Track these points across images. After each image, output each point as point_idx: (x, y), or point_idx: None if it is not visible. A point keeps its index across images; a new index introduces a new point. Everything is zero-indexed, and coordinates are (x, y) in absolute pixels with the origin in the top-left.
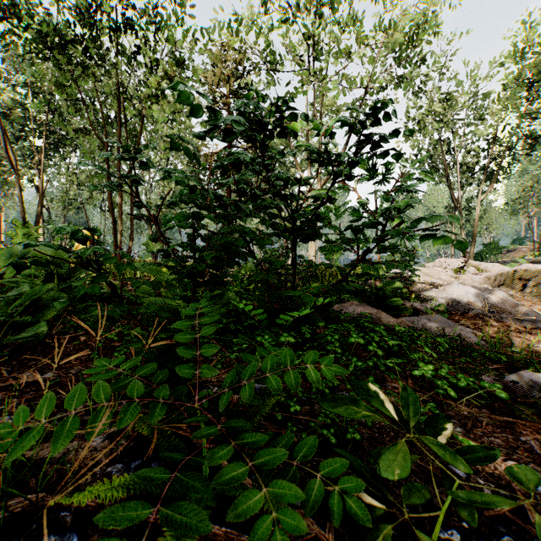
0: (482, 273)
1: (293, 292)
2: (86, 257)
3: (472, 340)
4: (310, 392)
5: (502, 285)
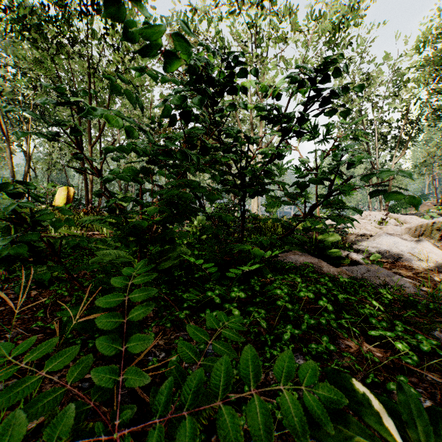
0: (401, 224)
1: (243, 245)
2: (17, 213)
3: (410, 289)
4: (263, 356)
5: (422, 235)
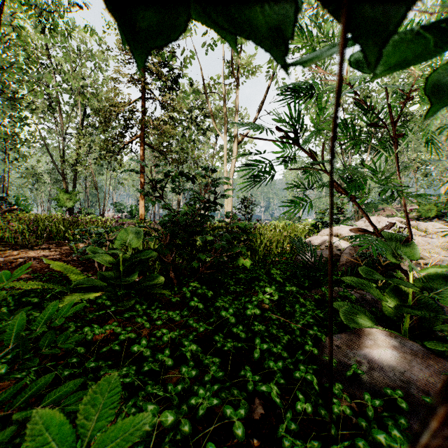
0: (425, 234)
1: None
2: None
3: None
4: None
5: None
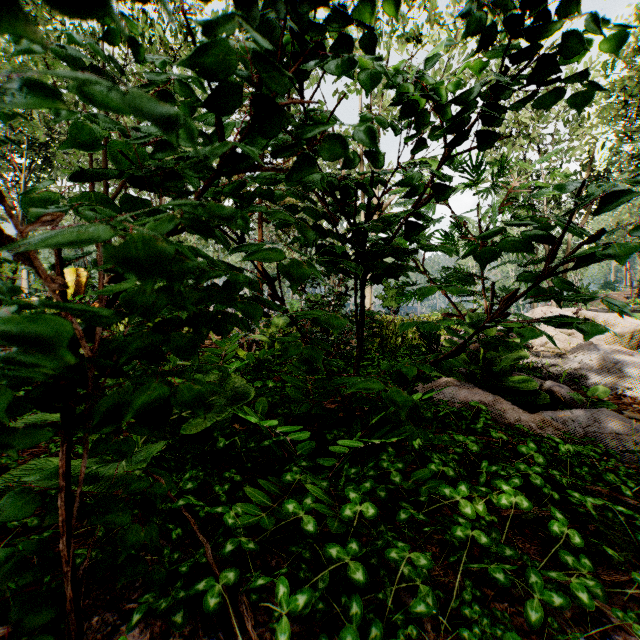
0: None
1: (365, 384)
2: None
3: None
4: None
5: None
